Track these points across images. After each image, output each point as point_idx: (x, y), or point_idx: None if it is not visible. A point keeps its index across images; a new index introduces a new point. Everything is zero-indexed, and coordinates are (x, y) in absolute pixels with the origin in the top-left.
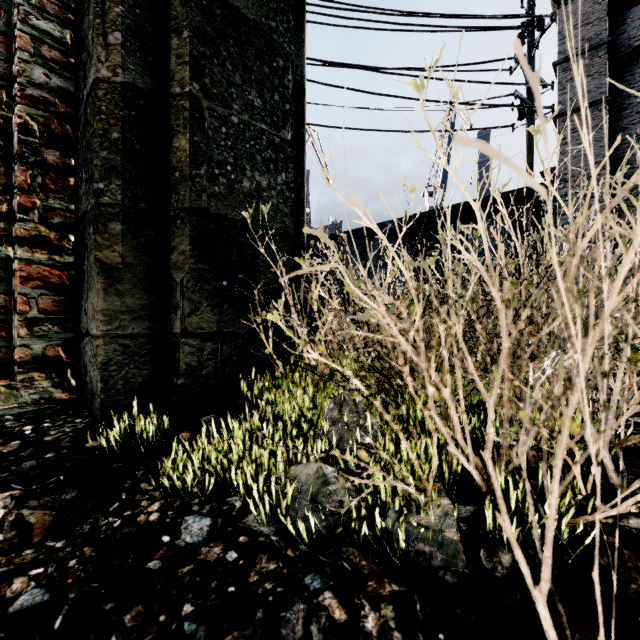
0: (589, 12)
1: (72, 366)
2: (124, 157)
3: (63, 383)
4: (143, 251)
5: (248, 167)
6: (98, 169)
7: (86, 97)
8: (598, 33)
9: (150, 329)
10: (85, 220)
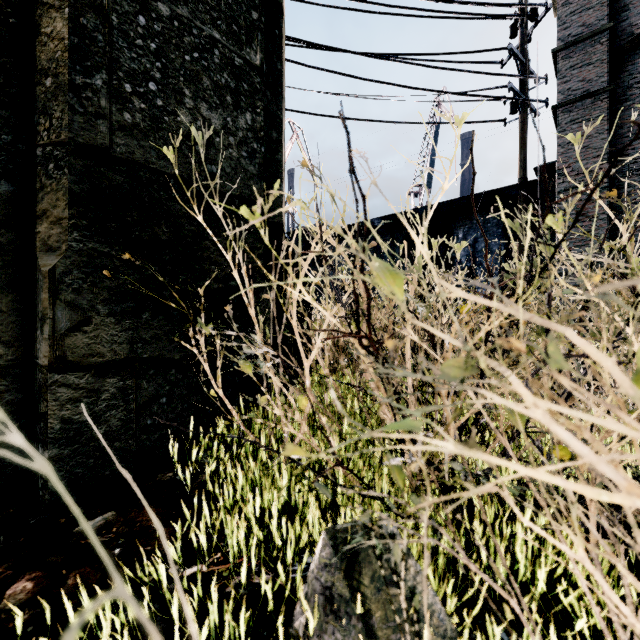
0: None
1: None
2: None
3: None
4: None
5: (188, 92)
6: None
7: None
8: (600, 18)
9: None
10: None
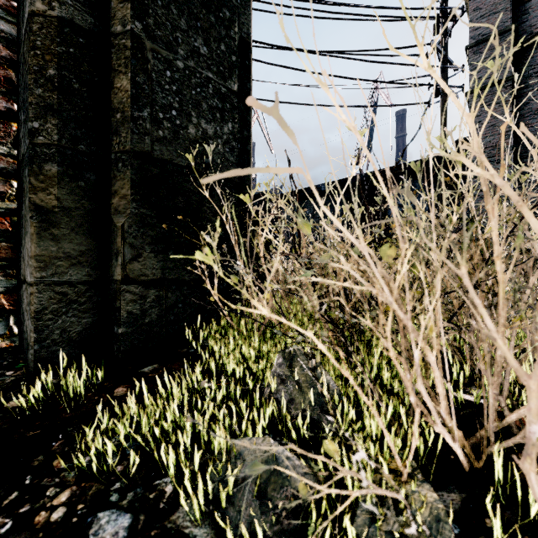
0: (496, 3)
1: (15, 313)
2: (61, 95)
3: (4, 331)
4: (82, 195)
5: (194, 114)
6: (32, 107)
7: (23, 35)
8: (504, 21)
9: (90, 276)
10: (23, 163)
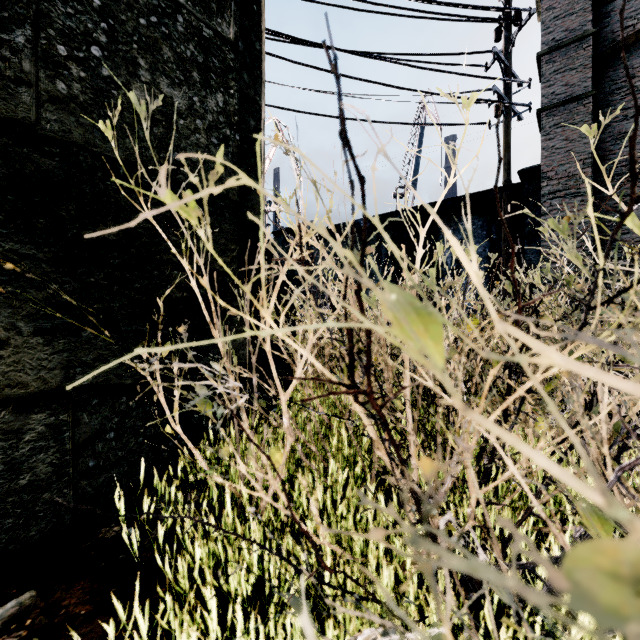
0: (573, 2)
1: None
2: None
3: None
4: None
5: (143, 63)
6: None
7: None
8: (583, 24)
9: None
10: None
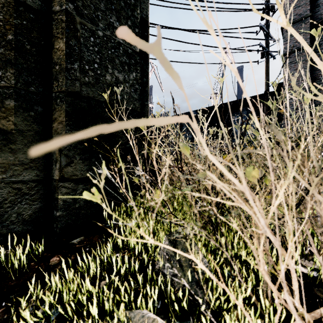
0: (300, 0)
1: None
2: (17, 53)
3: None
4: (32, 121)
5: (110, 66)
6: None
7: None
8: (305, 11)
9: (38, 176)
10: None
